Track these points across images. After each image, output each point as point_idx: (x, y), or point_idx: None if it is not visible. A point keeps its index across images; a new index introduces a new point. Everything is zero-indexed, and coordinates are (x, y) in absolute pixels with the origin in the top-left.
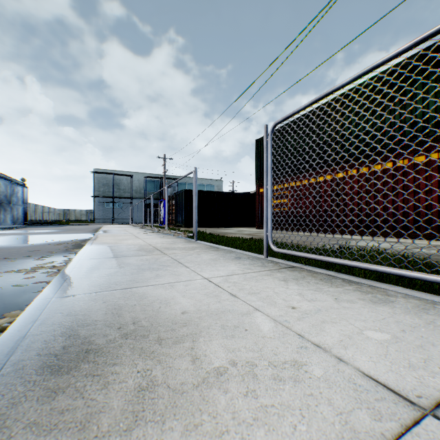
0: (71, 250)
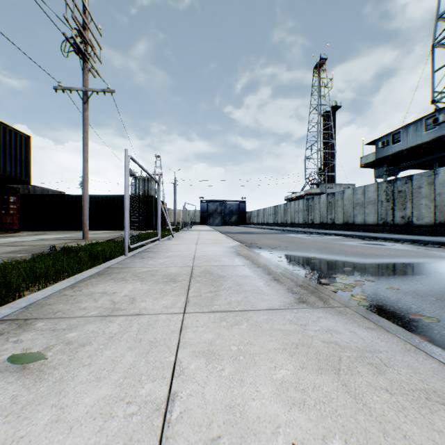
0: None
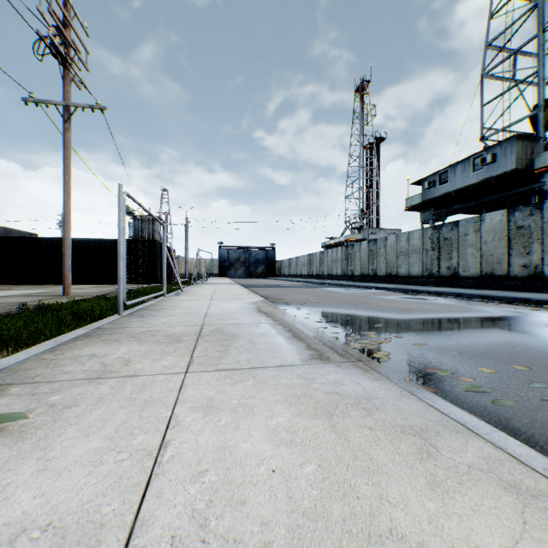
0: None
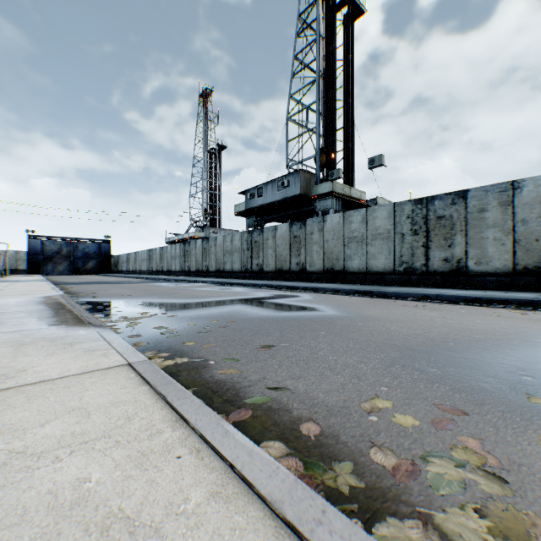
0: (171, 355)
